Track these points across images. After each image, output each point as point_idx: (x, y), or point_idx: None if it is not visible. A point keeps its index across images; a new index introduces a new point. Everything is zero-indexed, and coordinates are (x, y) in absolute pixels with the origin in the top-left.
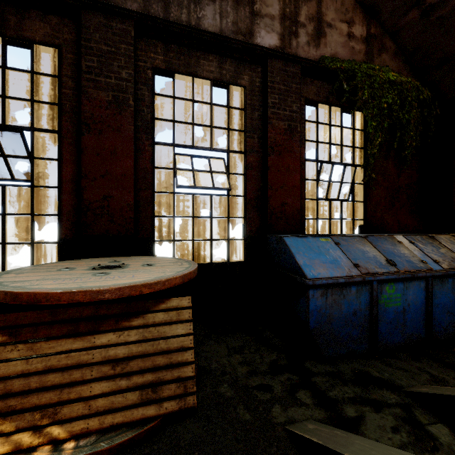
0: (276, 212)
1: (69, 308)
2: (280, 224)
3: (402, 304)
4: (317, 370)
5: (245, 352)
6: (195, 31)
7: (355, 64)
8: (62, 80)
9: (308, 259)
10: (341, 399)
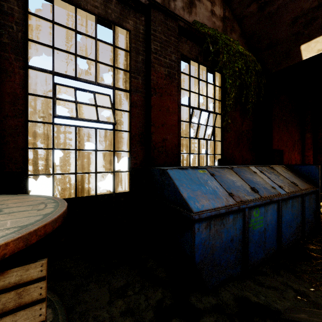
0: (158, 147)
1: None
2: (161, 157)
3: (264, 225)
4: (203, 306)
5: (129, 295)
6: None
7: (217, 33)
8: None
9: (191, 191)
10: None
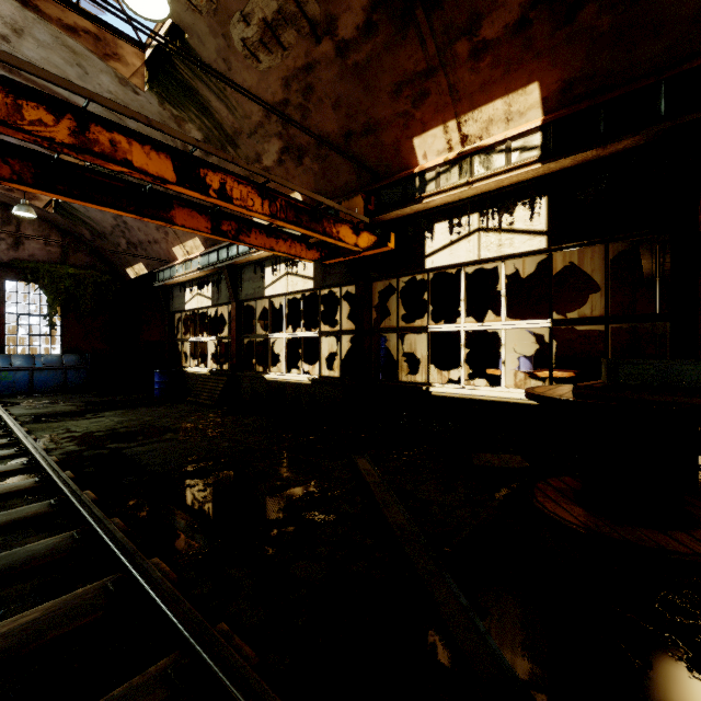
0: None
1: None
2: None
3: (14, 380)
4: None
5: None
6: None
7: (40, 265)
8: None
9: None
10: None
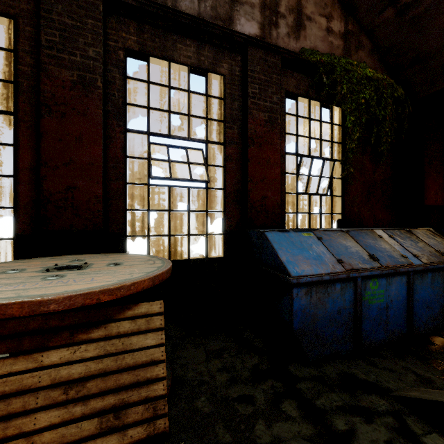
0: (256, 206)
1: (9, 321)
2: (260, 218)
3: (385, 300)
4: (301, 375)
5: (225, 357)
6: (171, 11)
7: (334, 58)
8: (18, 55)
9: (291, 255)
10: (329, 408)
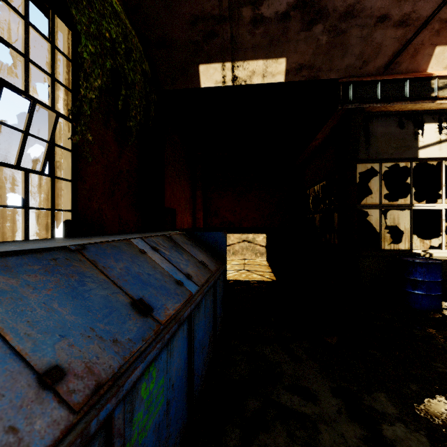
0: None
1: None
2: None
3: (166, 396)
4: None
5: None
6: None
7: None
8: None
9: None
10: None
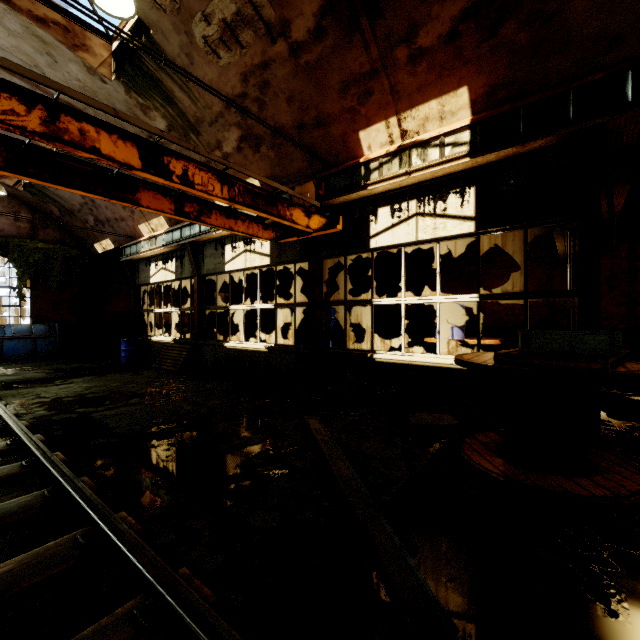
0: None
1: None
2: None
3: None
4: None
5: None
6: None
7: (9, 239)
8: None
9: None
10: None
